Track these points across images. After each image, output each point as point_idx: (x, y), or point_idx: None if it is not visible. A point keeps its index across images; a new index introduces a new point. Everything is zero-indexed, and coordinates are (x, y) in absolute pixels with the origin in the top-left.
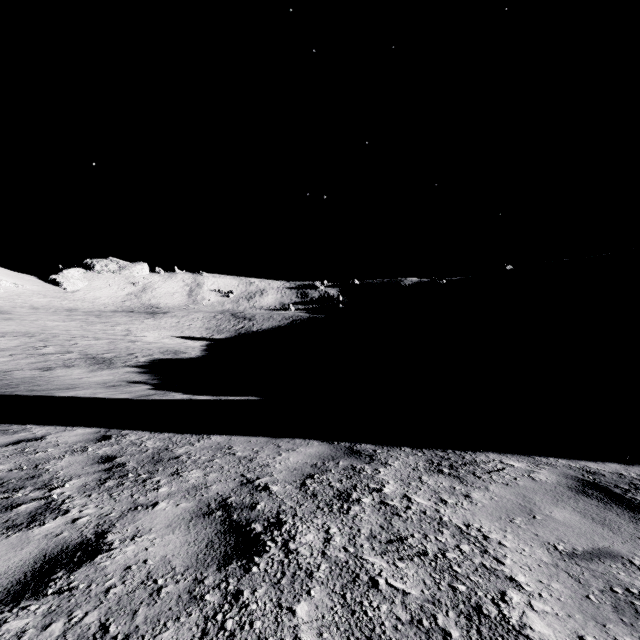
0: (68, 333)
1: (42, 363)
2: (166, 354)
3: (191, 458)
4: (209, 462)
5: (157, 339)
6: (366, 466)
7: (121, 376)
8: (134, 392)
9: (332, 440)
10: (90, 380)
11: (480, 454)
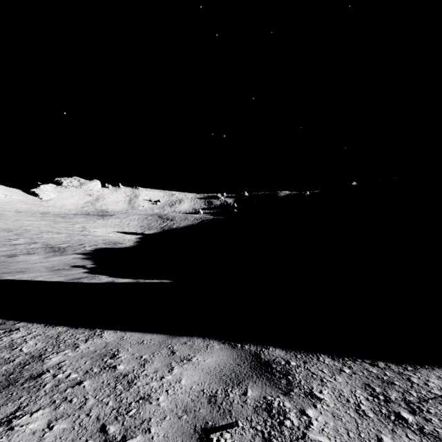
0: (38, 229)
1: (10, 251)
2: (107, 244)
3: (56, 377)
4: (73, 388)
5: (104, 234)
6: (286, 402)
7: (68, 261)
8: (70, 275)
9: (234, 340)
10: (41, 265)
11: (426, 372)
